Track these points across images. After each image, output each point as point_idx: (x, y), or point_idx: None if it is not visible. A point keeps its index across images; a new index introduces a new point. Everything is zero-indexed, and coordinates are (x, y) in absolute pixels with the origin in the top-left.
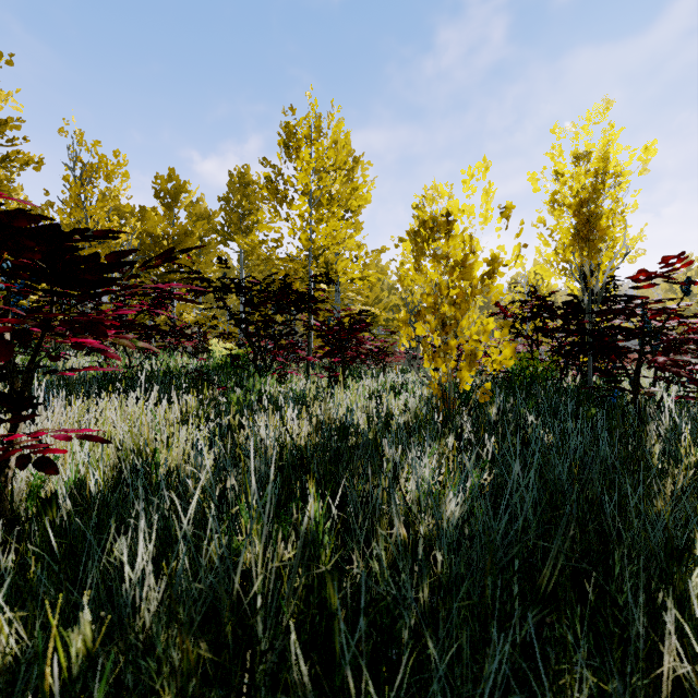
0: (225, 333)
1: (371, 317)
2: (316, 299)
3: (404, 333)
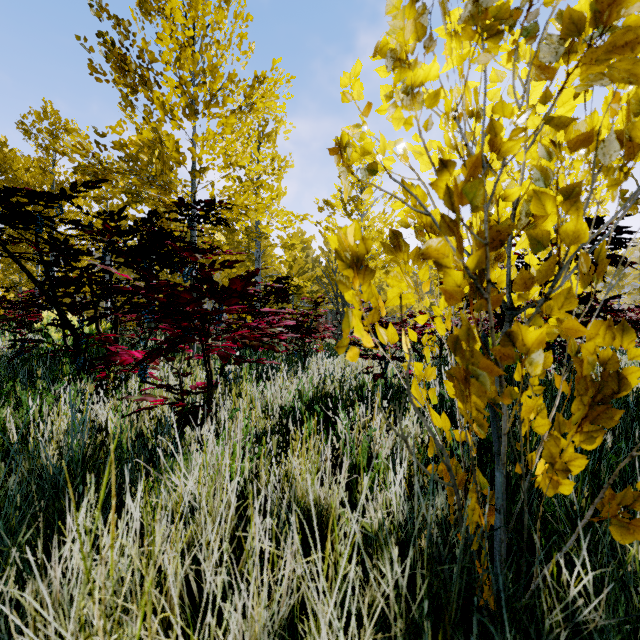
0: (18, 301)
1: (291, 286)
2: (197, 249)
3: (356, 298)
